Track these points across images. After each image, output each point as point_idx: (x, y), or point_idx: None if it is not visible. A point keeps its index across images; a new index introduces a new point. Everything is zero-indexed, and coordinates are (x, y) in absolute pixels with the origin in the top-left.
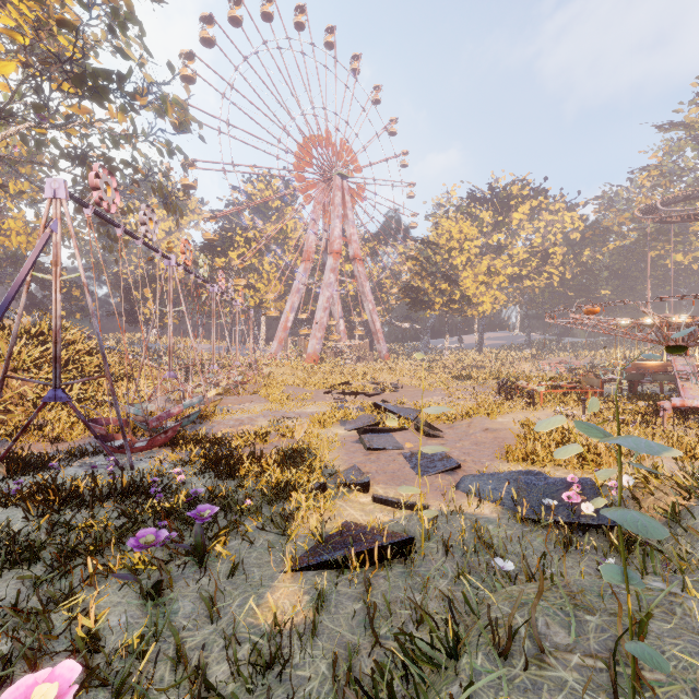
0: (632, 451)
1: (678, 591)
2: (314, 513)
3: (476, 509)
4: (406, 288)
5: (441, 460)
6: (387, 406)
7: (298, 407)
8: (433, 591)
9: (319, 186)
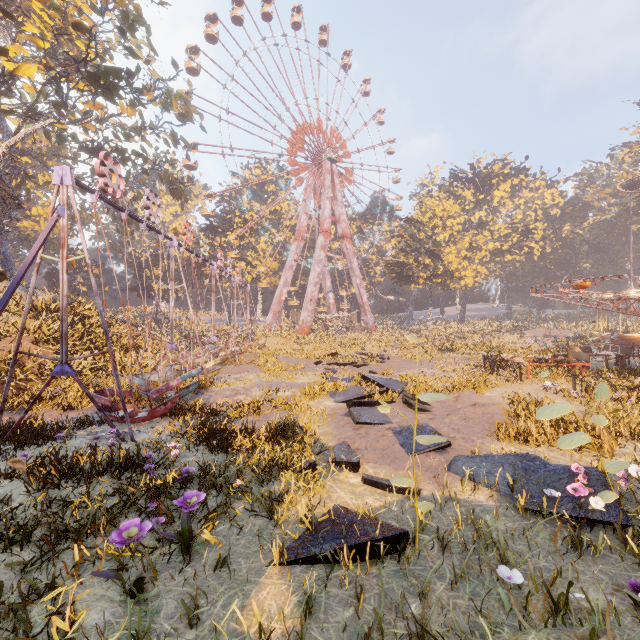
0: (634, 433)
1: None
2: (303, 498)
3: (471, 496)
4: (392, 264)
5: None
6: (375, 379)
7: (290, 378)
8: (430, 596)
9: (310, 170)
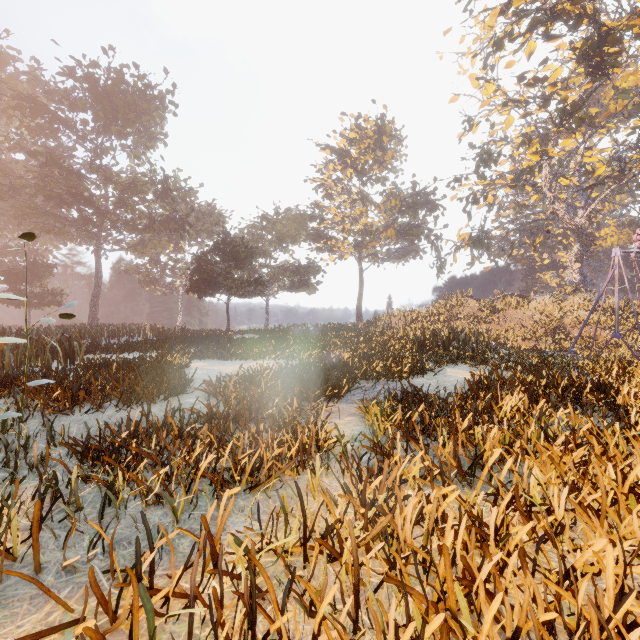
0: None
1: None
2: None
3: None
4: None
5: None
6: None
7: None
8: None
9: None
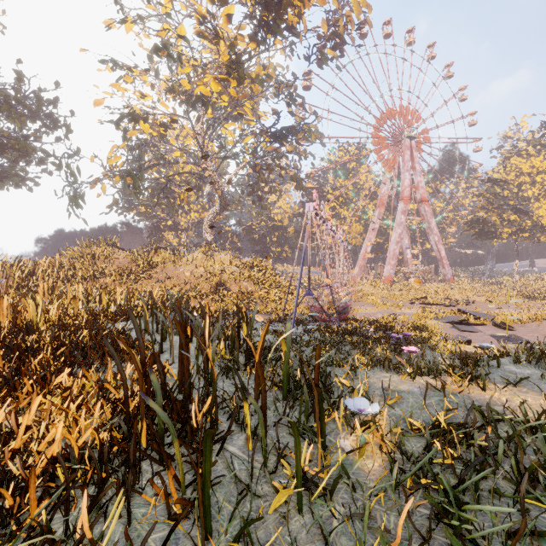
0: None
1: None
2: (448, 344)
3: None
4: (472, 222)
5: (516, 339)
6: (467, 311)
7: (398, 310)
8: None
9: (390, 149)
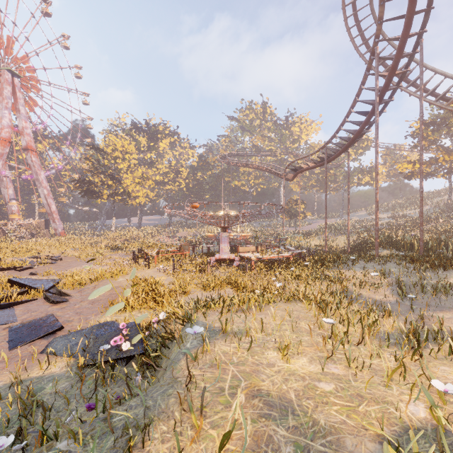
0: (184, 291)
1: (73, 445)
2: None
3: (44, 371)
4: (79, 180)
5: (47, 326)
6: (22, 281)
7: None
8: None
9: None
